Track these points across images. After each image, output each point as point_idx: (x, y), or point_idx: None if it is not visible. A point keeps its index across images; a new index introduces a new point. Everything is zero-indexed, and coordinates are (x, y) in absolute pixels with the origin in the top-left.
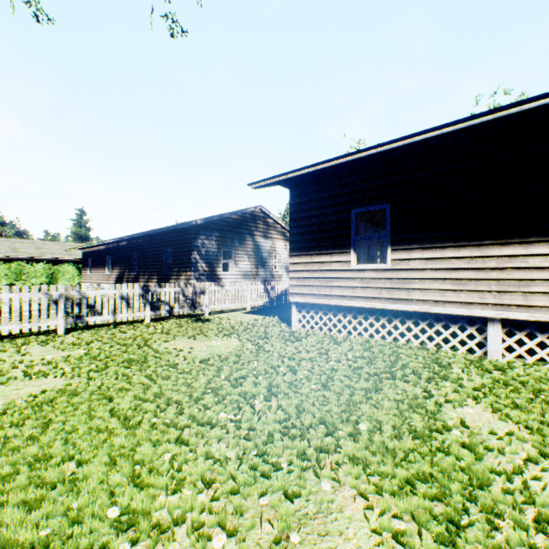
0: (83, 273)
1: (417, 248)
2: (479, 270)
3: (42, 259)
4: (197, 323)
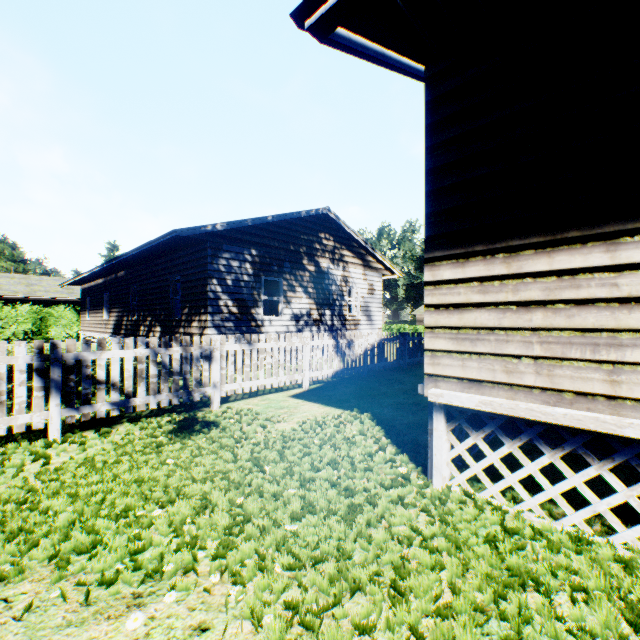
0: (82, 317)
1: None
2: None
3: (32, 299)
4: (168, 446)
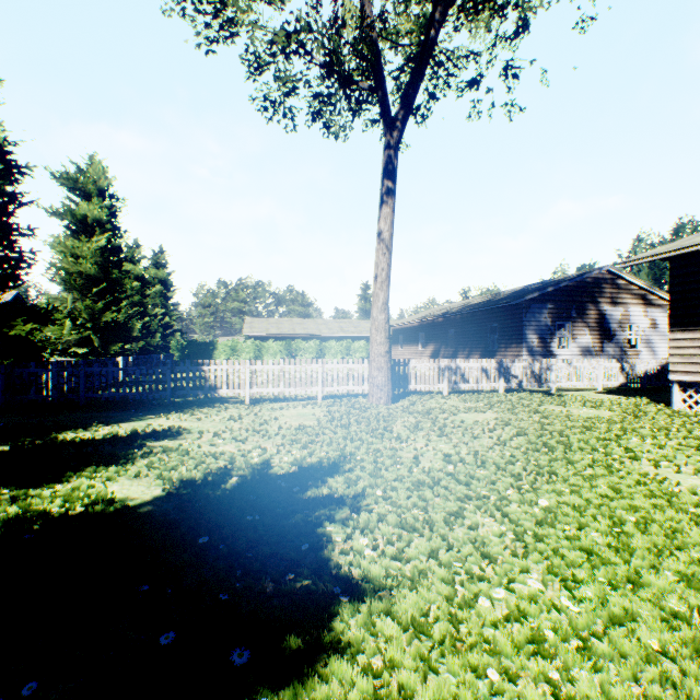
0: (393, 349)
1: None
2: None
3: (359, 337)
4: (551, 396)
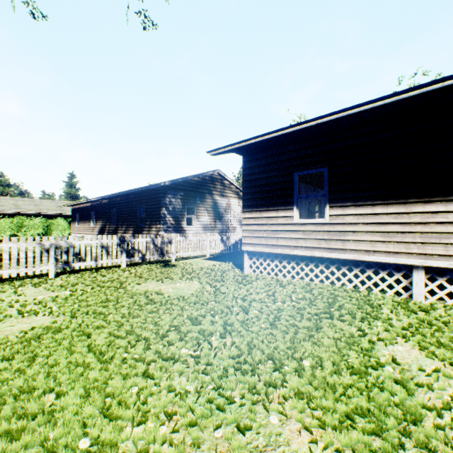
0: (73, 225)
1: (351, 205)
2: (405, 224)
3: (39, 214)
4: (165, 268)
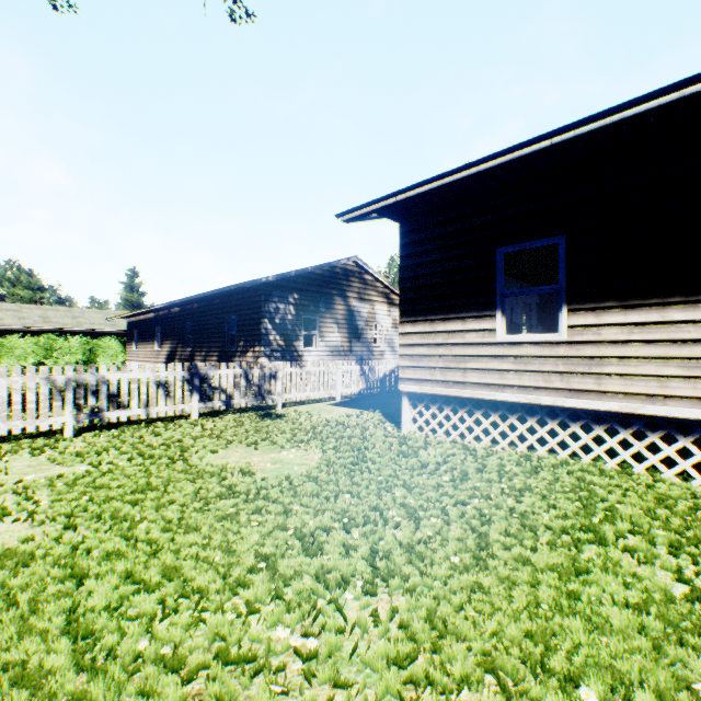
0: (128, 348)
1: (614, 306)
2: None
3: (79, 331)
4: (264, 421)
